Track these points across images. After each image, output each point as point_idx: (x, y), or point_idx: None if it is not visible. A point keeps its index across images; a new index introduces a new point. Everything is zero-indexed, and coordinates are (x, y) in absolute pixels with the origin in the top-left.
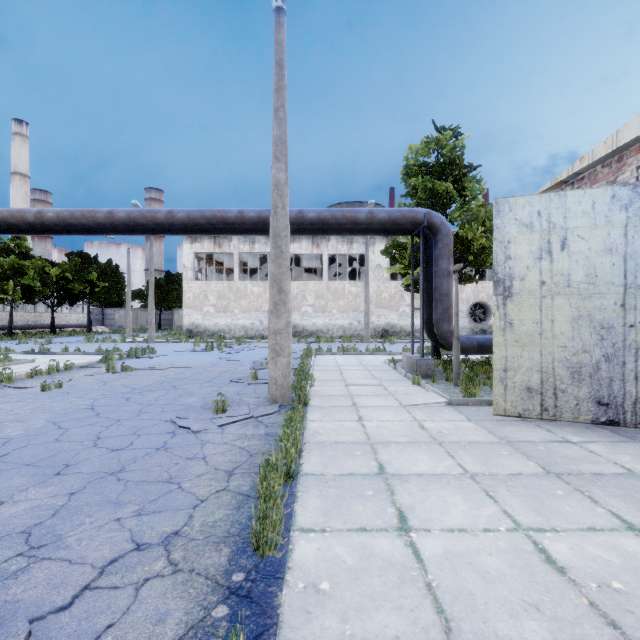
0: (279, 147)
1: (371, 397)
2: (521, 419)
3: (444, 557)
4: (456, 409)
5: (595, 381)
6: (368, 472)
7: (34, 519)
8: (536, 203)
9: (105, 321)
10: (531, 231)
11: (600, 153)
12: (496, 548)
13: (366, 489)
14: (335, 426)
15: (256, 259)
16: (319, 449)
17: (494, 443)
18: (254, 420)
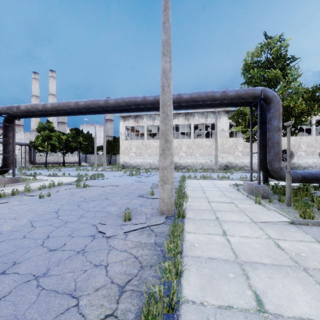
0: (165, 47)
1: (228, 212)
2: None
3: None
4: (300, 228)
5: None
6: (247, 307)
7: None
8: None
9: (87, 160)
10: None
11: None
12: None
13: None
14: (206, 239)
15: (156, 129)
16: (196, 266)
17: None
18: (148, 228)
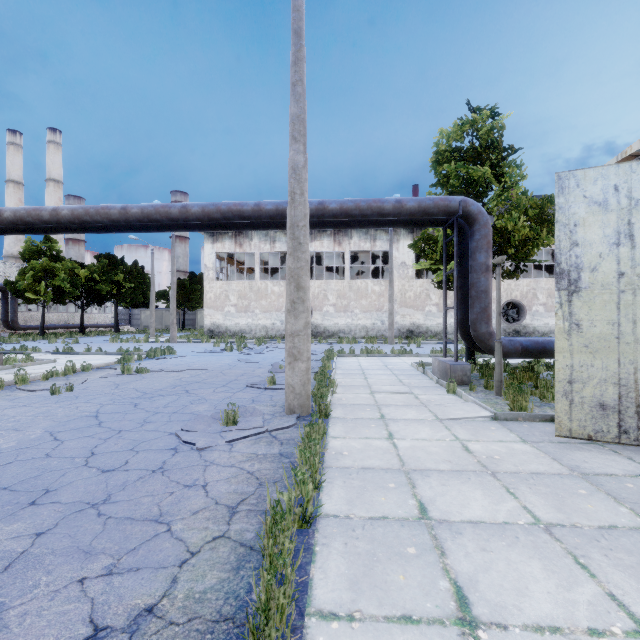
0: (297, 126)
1: (401, 408)
2: (589, 441)
3: None
4: (504, 425)
5: None
6: (406, 516)
7: None
8: (612, 175)
9: (132, 321)
10: (605, 210)
11: None
12: None
13: (406, 544)
14: (361, 445)
15: (277, 259)
16: (343, 478)
17: (564, 476)
18: (268, 435)
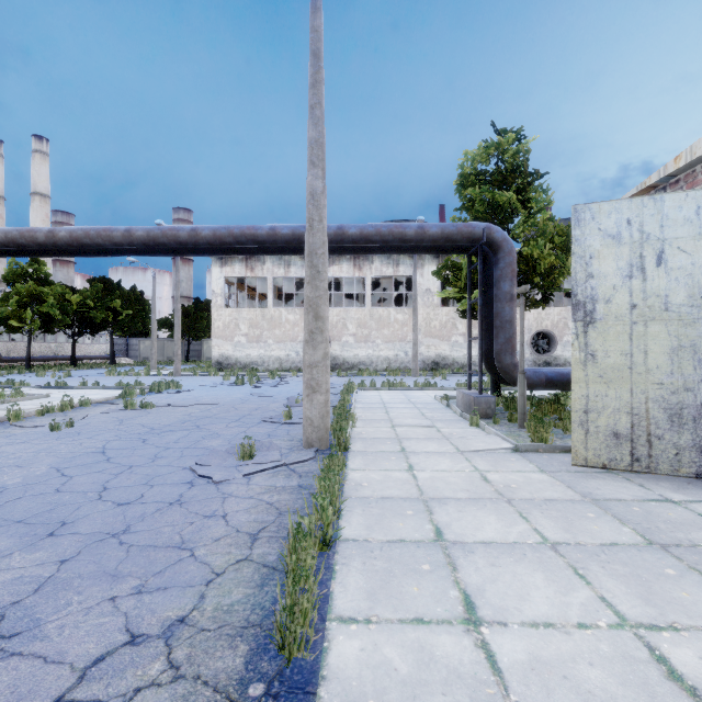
0: (315, 150)
1: (422, 441)
2: (605, 470)
3: (529, 666)
4: (524, 457)
5: (700, 426)
6: (422, 538)
7: (12, 596)
8: (625, 209)
9: (130, 352)
10: (619, 243)
11: (701, 149)
12: (598, 654)
13: (421, 562)
14: (381, 477)
15: (292, 284)
16: (362, 506)
17: (576, 501)
18: (286, 468)
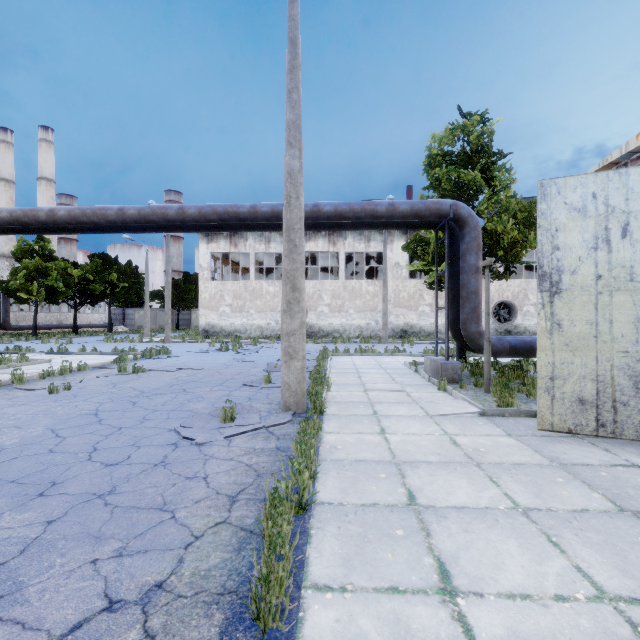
0: (293, 132)
1: (393, 405)
2: (570, 435)
3: None
4: (491, 421)
5: None
6: (396, 502)
7: None
8: (590, 184)
9: (126, 321)
10: (584, 216)
11: None
12: (578, 630)
13: (395, 527)
14: (354, 440)
15: (272, 259)
16: (337, 469)
17: (544, 466)
18: (264, 431)
